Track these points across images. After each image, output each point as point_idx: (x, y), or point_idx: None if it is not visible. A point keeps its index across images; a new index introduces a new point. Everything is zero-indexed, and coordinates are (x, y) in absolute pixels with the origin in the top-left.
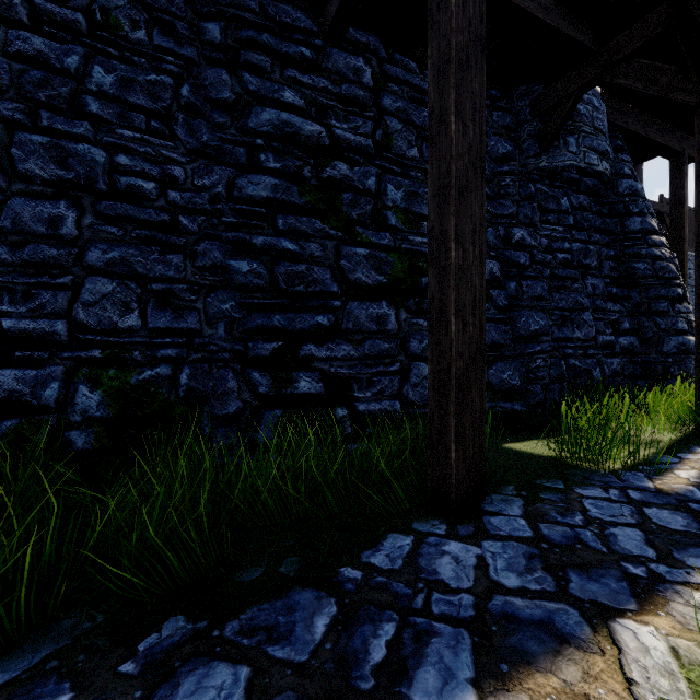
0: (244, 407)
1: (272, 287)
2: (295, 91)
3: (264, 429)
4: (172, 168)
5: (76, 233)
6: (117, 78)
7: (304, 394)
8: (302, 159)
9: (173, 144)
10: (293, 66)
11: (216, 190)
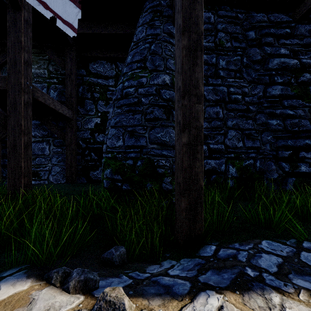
0: (278, 176)
1: (284, 129)
2: (284, 48)
3: (288, 185)
4: (244, 89)
5: (222, 116)
6: (225, 62)
7: (303, 172)
8: (289, 75)
9: (243, 80)
10: (281, 38)
11: (259, 95)
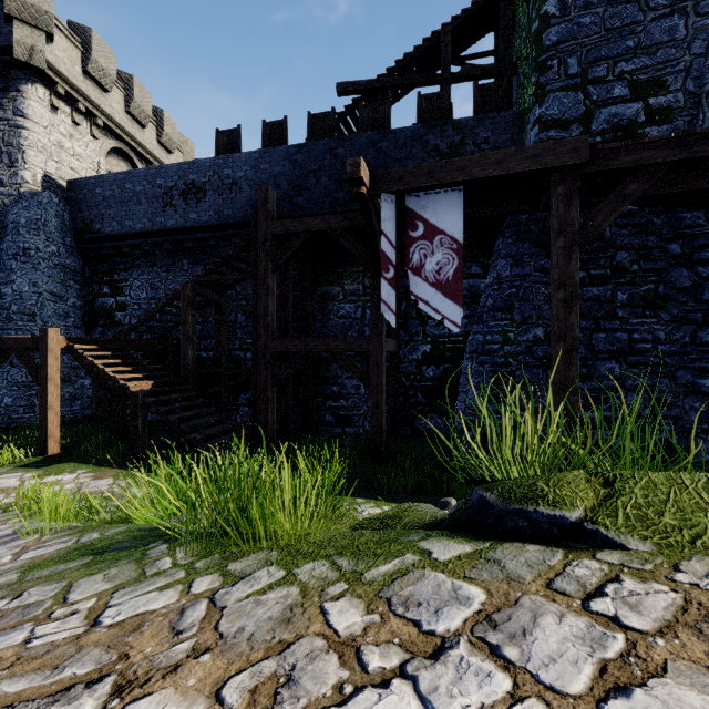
0: None
1: None
2: None
3: None
4: (658, 334)
5: (619, 374)
6: (627, 295)
7: None
8: None
9: (656, 320)
10: None
11: (683, 341)
